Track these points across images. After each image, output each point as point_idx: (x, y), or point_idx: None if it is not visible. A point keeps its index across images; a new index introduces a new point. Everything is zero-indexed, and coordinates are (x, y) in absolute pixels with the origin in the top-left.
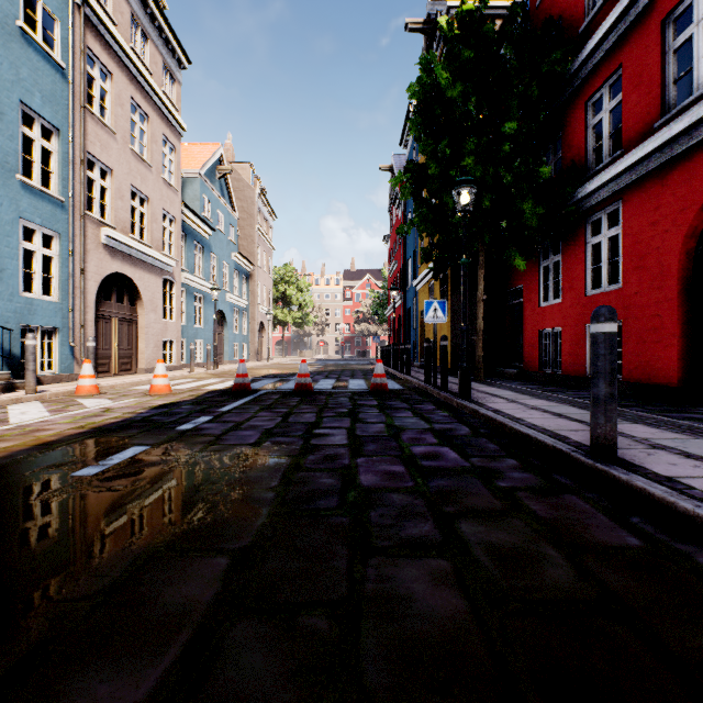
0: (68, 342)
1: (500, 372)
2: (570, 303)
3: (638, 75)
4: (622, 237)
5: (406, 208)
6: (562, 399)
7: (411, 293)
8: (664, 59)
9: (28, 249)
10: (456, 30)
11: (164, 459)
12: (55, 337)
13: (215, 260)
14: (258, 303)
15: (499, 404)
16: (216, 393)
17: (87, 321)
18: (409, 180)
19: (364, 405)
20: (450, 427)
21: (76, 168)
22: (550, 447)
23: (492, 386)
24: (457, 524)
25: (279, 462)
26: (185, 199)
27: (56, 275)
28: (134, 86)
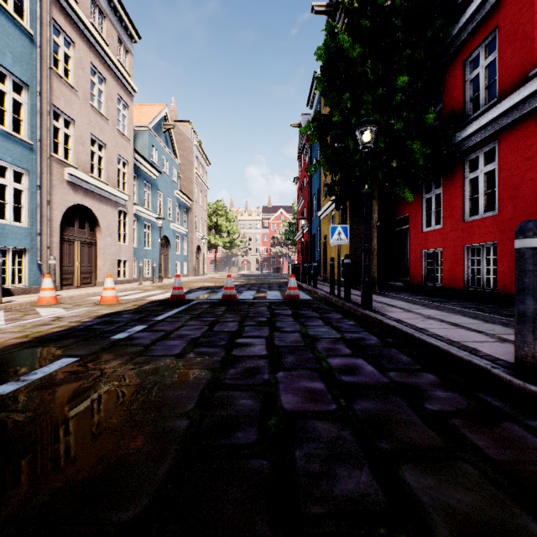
0: (36, 260)
1: (389, 285)
2: (450, 228)
3: (513, 33)
4: (498, 172)
5: (312, 155)
6: (451, 309)
7: (316, 222)
8: (536, 18)
9: (3, 184)
10: (355, 3)
11: (86, 373)
12: (25, 256)
13: (161, 196)
14: (196, 231)
15: (398, 314)
16: (156, 303)
17: (53, 243)
18: (316, 128)
19: (280, 314)
20: (360, 337)
21: (43, 118)
22: (465, 361)
23: (386, 296)
24: (399, 472)
25: (199, 378)
26: (136, 147)
27: (26, 205)
28: (93, 54)
